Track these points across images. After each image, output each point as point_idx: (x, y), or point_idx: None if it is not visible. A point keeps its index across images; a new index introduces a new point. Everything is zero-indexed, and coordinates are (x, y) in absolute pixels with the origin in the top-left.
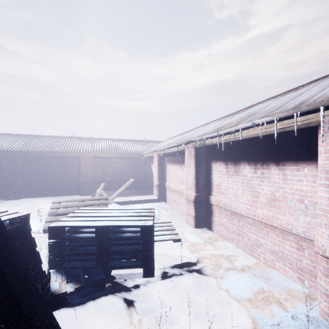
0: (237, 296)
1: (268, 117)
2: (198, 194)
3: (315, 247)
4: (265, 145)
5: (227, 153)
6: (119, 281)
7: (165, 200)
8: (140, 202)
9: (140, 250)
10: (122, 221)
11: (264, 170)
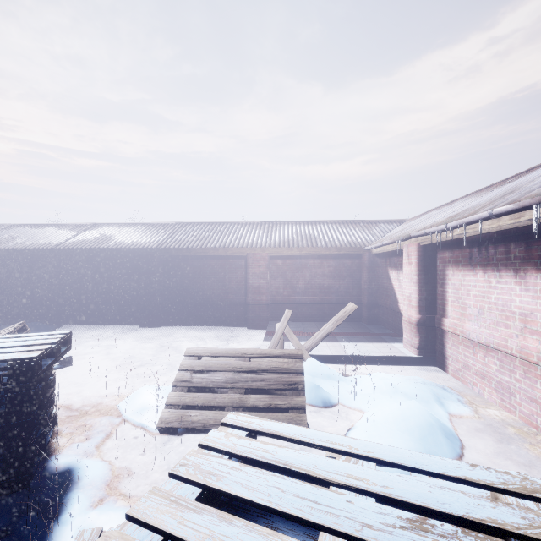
0: None
1: None
2: None
3: None
4: None
5: None
6: None
7: (441, 364)
8: (371, 362)
9: None
10: None
11: None
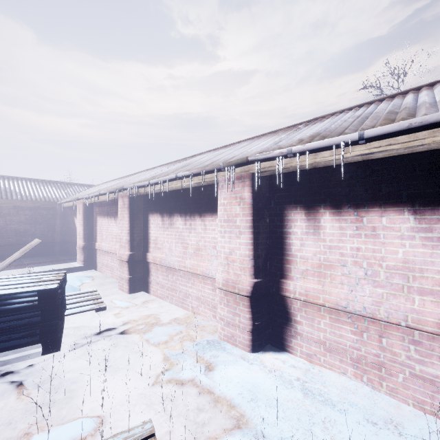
0: (155, 342)
1: (186, 172)
2: (133, 252)
3: (216, 283)
4: (192, 197)
5: (163, 204)
6: (1, 368)
7: (95, 267)
8: None
9: (37, 321)
10: (8, 289)
11: (192, 221)
